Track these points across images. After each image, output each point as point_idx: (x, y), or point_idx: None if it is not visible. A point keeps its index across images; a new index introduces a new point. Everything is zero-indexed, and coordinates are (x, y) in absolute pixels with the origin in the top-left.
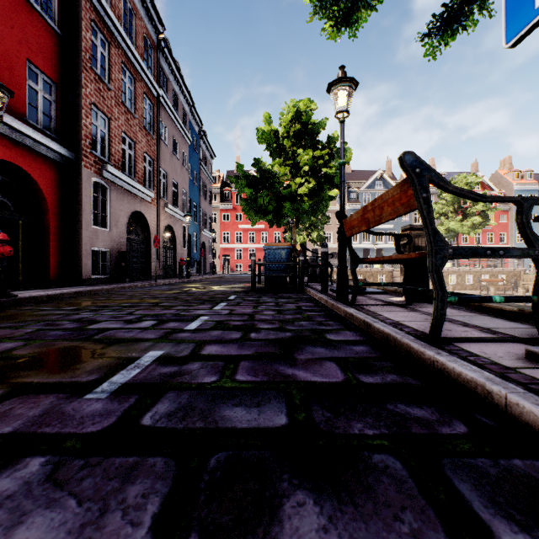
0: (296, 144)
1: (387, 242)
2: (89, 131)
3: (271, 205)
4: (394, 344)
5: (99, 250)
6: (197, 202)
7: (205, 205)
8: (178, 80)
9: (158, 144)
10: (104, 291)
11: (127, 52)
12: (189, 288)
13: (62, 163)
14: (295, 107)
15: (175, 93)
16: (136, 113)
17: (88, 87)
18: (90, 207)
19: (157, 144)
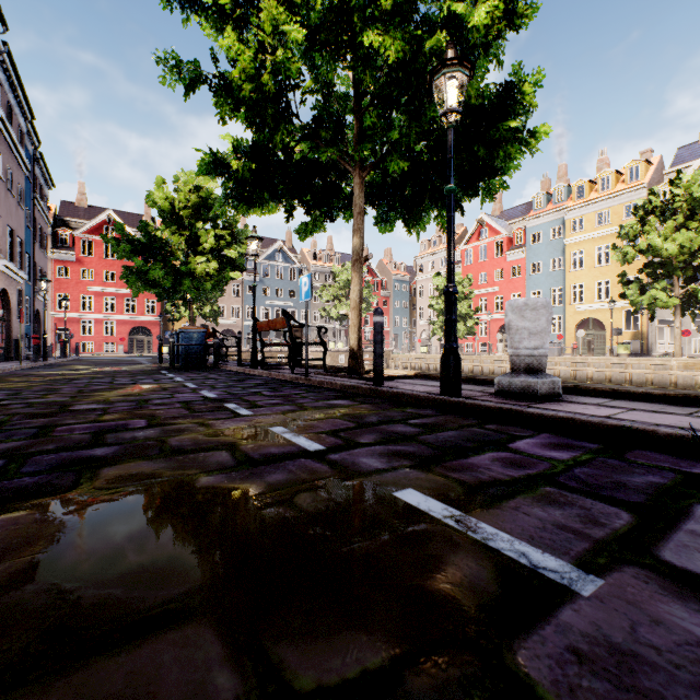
0: (193, 215)
1: None
2: None
3: (168, 281)
4: (280, 377)
5: None
6: (31, 253)
7: (40, 257)
8: (17, 89)
9: None
10: None
11: None
12: (92, 369)
13: None
14: (194, 179)
15: (10, 104)
16: None
17: None
18: None
19: None
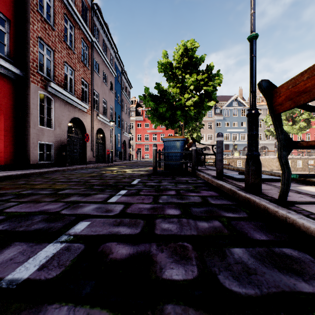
0: (184, 72)
1: (240, 140)
2: (36, 57)
3: (167, 113)
4: None
5: (45, 143)
6: (120, 115)
7: (126, 117)
8: (107, 34)
9: (92, 74)
10: (38, 174)
11: (68, 7)
12: (107, 171)
13: (14, 79)
14: (184, 46)
15: (105, 42)
16: (75, 50)
17: (35, 24)
18: (37, 112)
19: (91, 73)
